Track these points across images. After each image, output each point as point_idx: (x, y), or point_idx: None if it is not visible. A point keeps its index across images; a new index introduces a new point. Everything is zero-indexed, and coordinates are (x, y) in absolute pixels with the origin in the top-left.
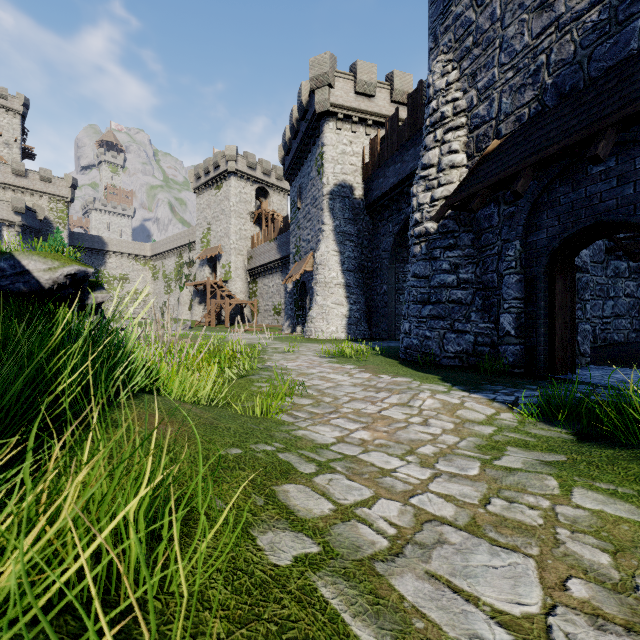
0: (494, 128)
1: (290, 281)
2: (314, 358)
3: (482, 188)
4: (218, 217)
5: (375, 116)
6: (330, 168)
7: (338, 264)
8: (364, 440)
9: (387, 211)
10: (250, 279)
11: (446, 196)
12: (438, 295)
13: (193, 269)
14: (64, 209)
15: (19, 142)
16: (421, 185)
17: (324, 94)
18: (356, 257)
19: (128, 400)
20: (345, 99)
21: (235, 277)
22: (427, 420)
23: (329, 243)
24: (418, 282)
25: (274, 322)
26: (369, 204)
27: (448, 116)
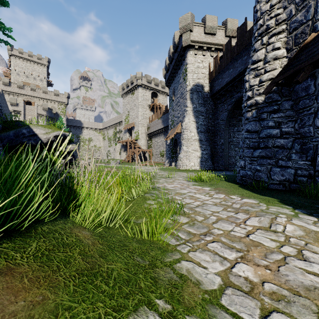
0: (310, 26)
1: (168, 139)
2: (183, 182)
3: (306, 65)
4: (133, 108)
5: (216, 45)
6: (190, 76)
7: (195, 128)
8: (251, 282)
9: (223, 97)
10: (148, 139)
11: (271, 78)
12: (265, 143)
13: (121, 134)
14: (64, 108)
15: (46, 79)
16: (252, 74)
17: (187, 36)
18: (205, 124)
19: (1, 244)
20: (199, 37)
21: (141, 138)
22: (301, 252)
23: (190, 117)
24: (250, 135)
25: (160, 160)
26: (212, 94)
27: (272, 27)
